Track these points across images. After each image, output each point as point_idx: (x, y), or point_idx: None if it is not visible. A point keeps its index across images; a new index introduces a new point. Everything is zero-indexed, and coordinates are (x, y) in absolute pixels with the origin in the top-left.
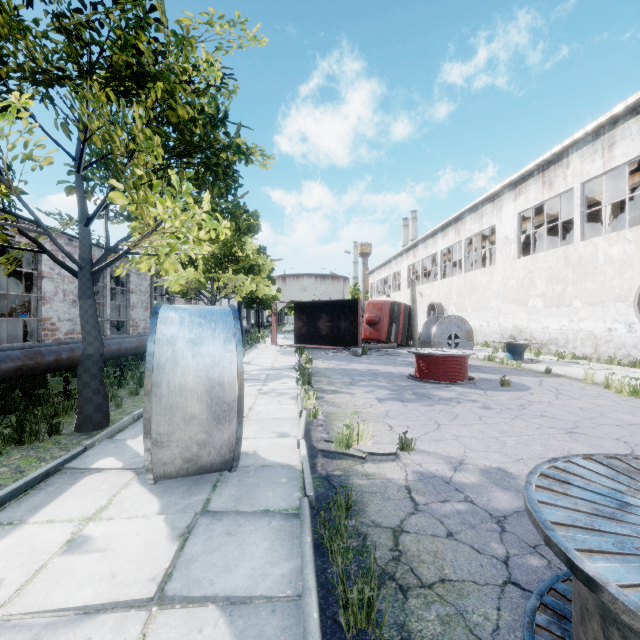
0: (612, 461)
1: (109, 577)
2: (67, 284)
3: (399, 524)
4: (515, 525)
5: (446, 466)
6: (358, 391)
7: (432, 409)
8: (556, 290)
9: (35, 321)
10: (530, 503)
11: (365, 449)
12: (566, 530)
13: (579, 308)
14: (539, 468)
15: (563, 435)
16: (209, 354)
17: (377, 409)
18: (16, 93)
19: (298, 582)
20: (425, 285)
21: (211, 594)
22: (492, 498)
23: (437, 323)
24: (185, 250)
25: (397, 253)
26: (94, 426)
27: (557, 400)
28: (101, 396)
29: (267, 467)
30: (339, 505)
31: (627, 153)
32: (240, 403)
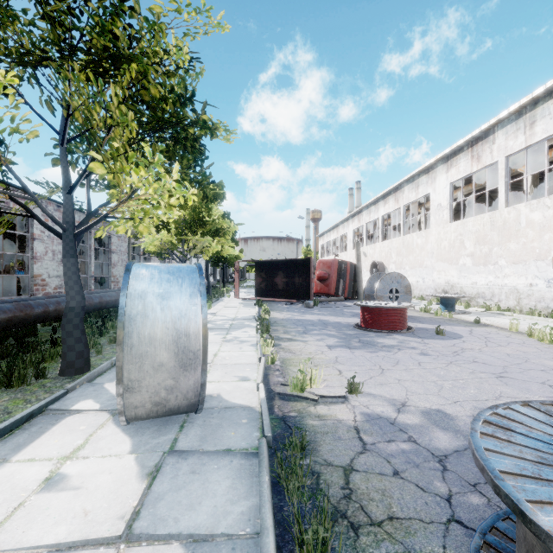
0: (549, 408)
1: (81, 515)
2: (56, 245)
3: (349, 463)
4: (455, 464)
5: (390, 408)
6: (310, 339)
7: (376, 355)
8: (483, 250)
9: (27, 277)
10: (477, 451)
11: (317, 392)
12: (515, 479)
13: (504, 266)
14: (482, 415)
15: (494, 379)
16: (176, 307)
17: (327, 355)
18: (2, 71)
19: (257, 520)
20: (368, 246)
21: (175, 532)
22: (433, 438)
23: (379, 279)
24: (157, 214)
25: (344, 218)
26: (76, 371)
27: (486, 347)
28: (82, 344)
29: (229, 409)
30: (294, 445)
31: (546, 130)
32: (204, 352)
